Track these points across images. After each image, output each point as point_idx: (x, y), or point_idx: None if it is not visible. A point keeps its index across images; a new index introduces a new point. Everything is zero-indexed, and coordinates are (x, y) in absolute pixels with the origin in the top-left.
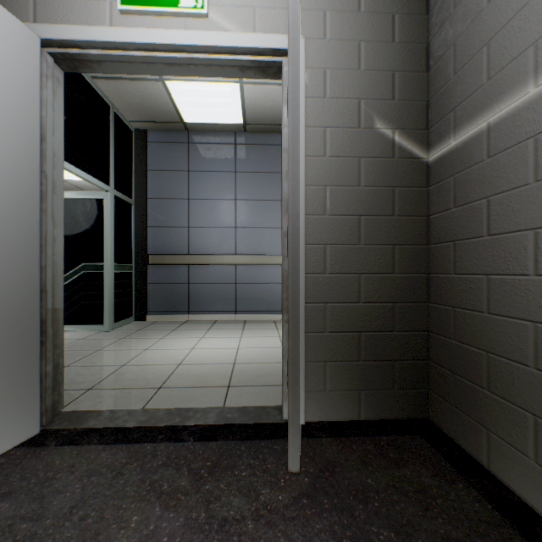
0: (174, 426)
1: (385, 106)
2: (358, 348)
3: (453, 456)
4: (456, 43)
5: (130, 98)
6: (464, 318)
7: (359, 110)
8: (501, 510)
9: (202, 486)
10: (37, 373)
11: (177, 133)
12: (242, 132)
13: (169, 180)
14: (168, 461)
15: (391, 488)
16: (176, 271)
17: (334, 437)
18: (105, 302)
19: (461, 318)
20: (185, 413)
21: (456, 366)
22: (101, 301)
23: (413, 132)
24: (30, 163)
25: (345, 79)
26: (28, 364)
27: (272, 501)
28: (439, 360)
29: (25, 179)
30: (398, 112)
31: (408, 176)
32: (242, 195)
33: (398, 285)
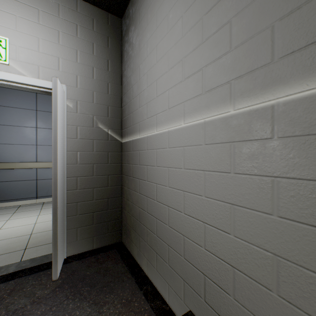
0: None
1: (105, 119)
2: (93, 219)
3: (123, 254)
4: (127, 105)
5: None
6: (129, 204)
7: (93, 120)
8: (129, 267)
9: (4, 301)
10: None
11: None
12: None
13: None
14: None
15: (95, 272)
16: None
17: (79, 260)
18: None
19: (128, 203)
20: None
21: (127, 221)
22: None
23: (116, 130)
24: None
25: (87, 106)
26: None
27: (42, 294)
28: (124, 218)
29: None
30: (110, 122)
31: (114, 148)
32: (42, 125)
33: (110, 191)
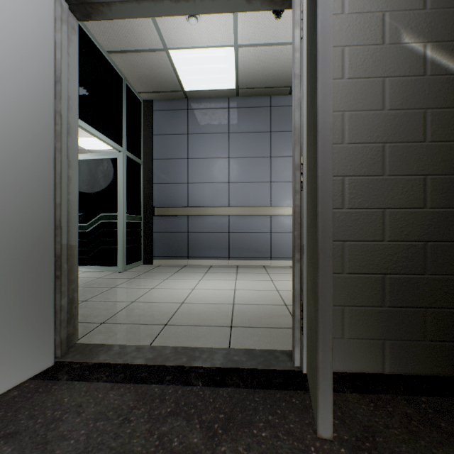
0: (180, 366)
1: (415, 17)
2: (382, 292)
3: None
4: None
5: (139, 70)
6: None
7: (383, 24)
8: None
9: (217, 447)
10: (51, 307)
11: (178, 101)
12: (234, 97)
13: (172, 143)
14: (177, 409)
15: None
16: (177, 221)
17: (361, 393)
18: (119, 247)
19: None
20: (191, 353)
21: None
22: (115, 246)
23: (449, 44)
24: (44, 100)
25: None
26: (42, 297)
27: None
28: None
29: (40, 115)
30: (430, 22)
31: (443, 96)
32: (234, 153)
33: (430, 222)
